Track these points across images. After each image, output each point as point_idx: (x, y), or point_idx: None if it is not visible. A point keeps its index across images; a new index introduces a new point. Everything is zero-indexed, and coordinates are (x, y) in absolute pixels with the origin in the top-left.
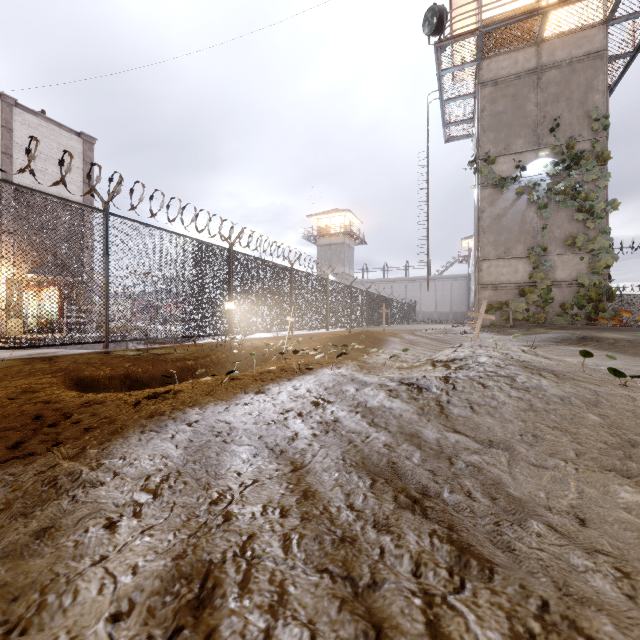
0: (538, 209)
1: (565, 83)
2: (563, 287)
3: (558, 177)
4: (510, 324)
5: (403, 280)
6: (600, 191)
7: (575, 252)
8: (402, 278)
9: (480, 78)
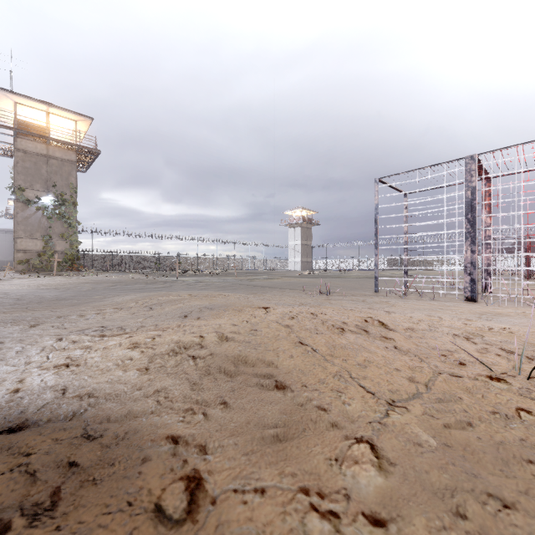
0: (48, 218)
1: (60, 168)
2: (59, 254)
3: (57, 207)
4: (31, 270)
5: None
6: (74, 217)
7: (64, 240)
8: None
9: (16, 146)
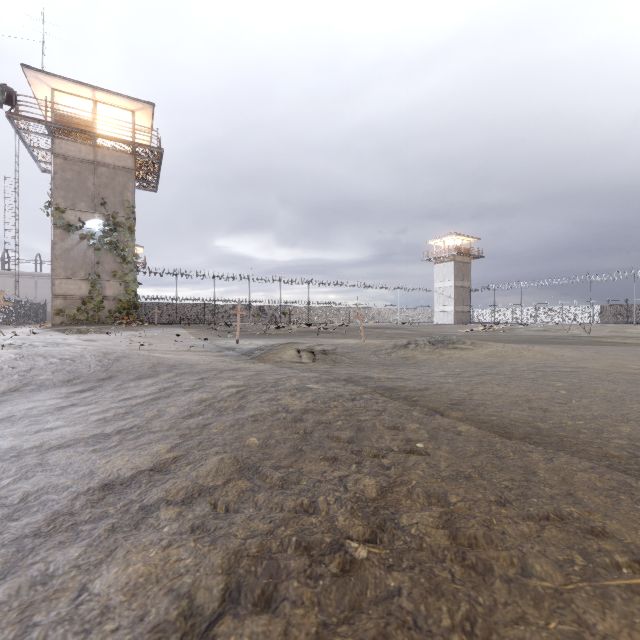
0: (95, 250)
1: (112, 179)
2: (111, 300)
3: (108, 234)
4: (65, 323)
5: (32, 275)
6: (131, 248)
7: (118, 280)
8: (31, 273)
9: (54, 149)
